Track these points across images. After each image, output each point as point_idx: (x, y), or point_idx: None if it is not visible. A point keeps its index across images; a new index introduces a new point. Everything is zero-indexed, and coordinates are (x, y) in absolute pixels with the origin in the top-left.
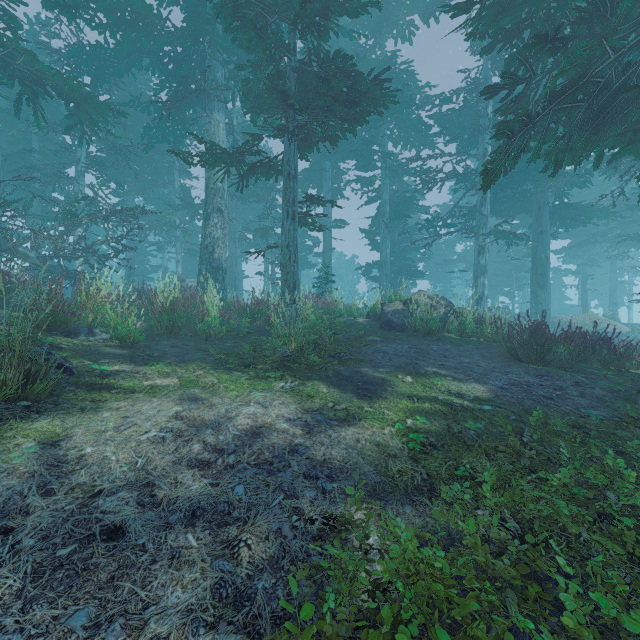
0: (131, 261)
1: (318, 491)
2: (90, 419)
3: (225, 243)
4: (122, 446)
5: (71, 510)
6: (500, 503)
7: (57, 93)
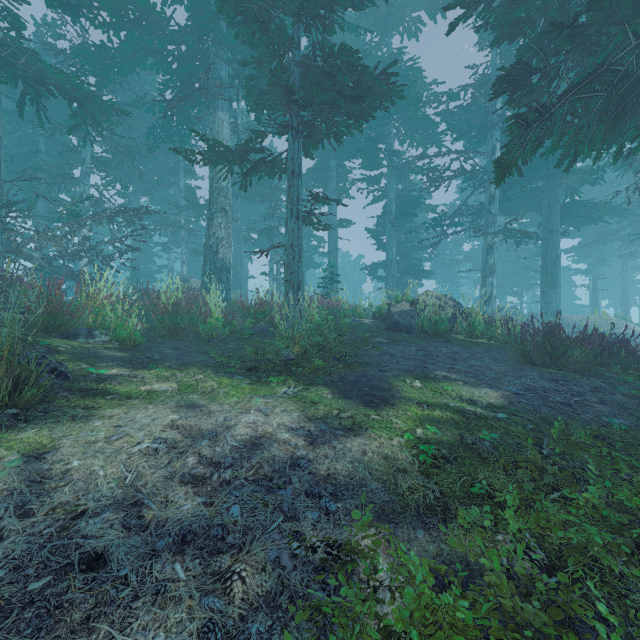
0: (137, 262)
1: (321, 512)
2: (80, 428)
3: (229, 243)
4: (111, 459)
5: (49, 534)
6: (523, 528)
7: (60, 92)
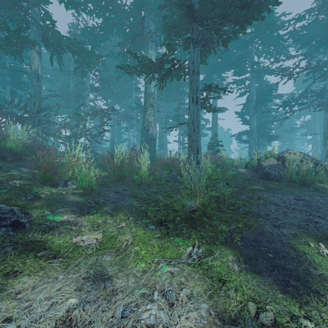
0: (113, 137)
1: None
2: None
3: (155, 124)
4: None
5: None
6: None
7: (68, 50)
